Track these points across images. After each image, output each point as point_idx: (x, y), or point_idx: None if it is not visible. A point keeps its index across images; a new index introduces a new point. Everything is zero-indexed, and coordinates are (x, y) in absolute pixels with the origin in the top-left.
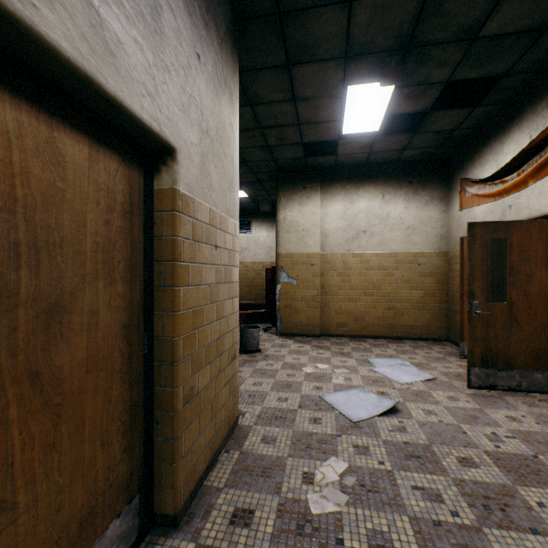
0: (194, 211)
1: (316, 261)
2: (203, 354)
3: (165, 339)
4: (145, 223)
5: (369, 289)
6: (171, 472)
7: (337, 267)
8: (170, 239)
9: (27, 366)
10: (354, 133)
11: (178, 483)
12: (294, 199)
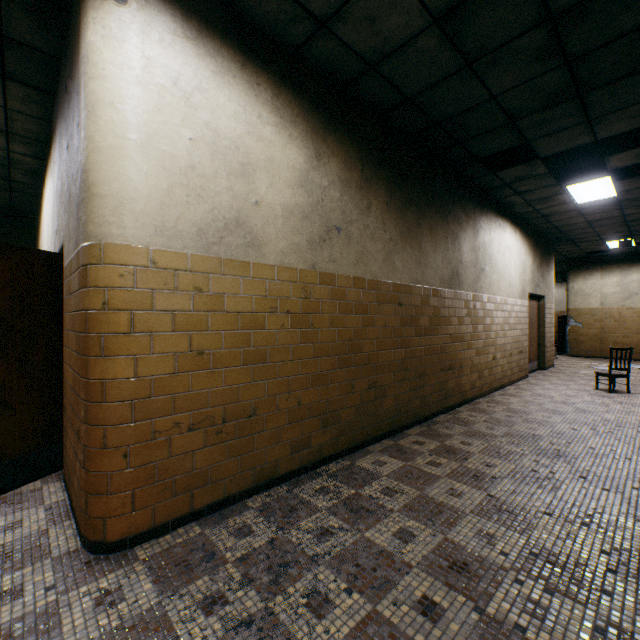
0: (546, 306)
1: (596, 313)
2: (547, 339)
3: (541, 333)
4: (538, 311)
5: (639, 330)
6: (543, 359)
7: (613, 316)
8: (543, 313)
9: (532, 331)
10: (617, 247)
11: (544, 362)
12: (579, 276)
